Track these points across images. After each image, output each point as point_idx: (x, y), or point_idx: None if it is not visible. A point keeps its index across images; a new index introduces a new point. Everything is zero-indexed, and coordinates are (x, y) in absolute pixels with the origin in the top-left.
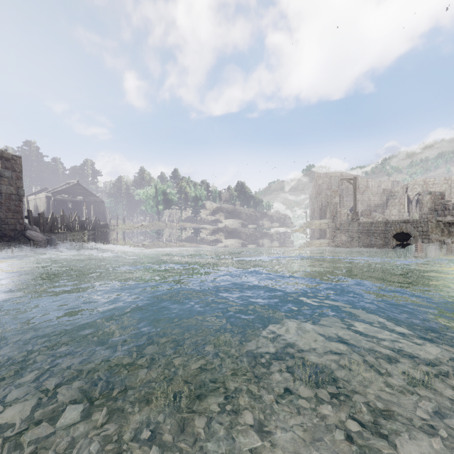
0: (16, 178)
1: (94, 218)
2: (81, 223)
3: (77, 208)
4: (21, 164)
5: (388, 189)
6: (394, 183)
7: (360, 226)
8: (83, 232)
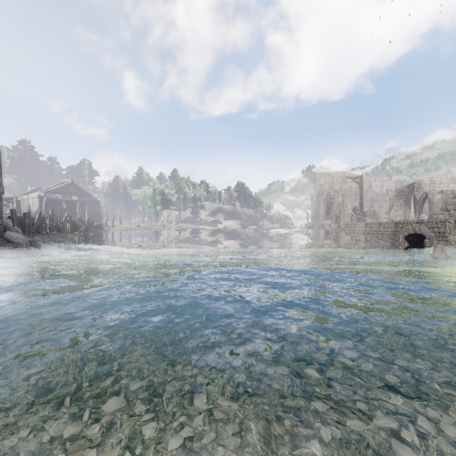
0: None
1: (87, 219)
2: (72, 223)
3: (71, 208)
4: (0, 159)
5: (391, 189)
6: (397, 183)
7: (367, 227)
8: (74, 233)
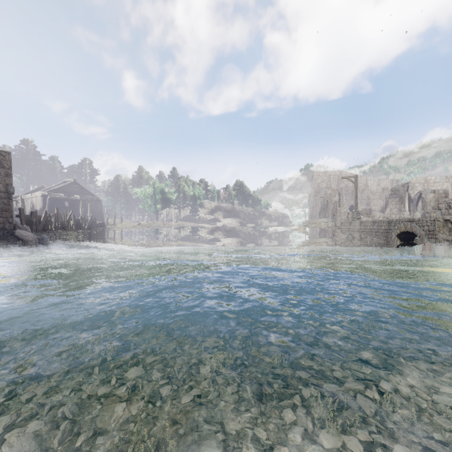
0: (5, 175)
1: (90, 217)
2: (76, 222)
3: (74, 206)
4: (11, 161)
5: (387, 188)
6: (393, 182)
7: (362, 225)
8: (78, 231)
